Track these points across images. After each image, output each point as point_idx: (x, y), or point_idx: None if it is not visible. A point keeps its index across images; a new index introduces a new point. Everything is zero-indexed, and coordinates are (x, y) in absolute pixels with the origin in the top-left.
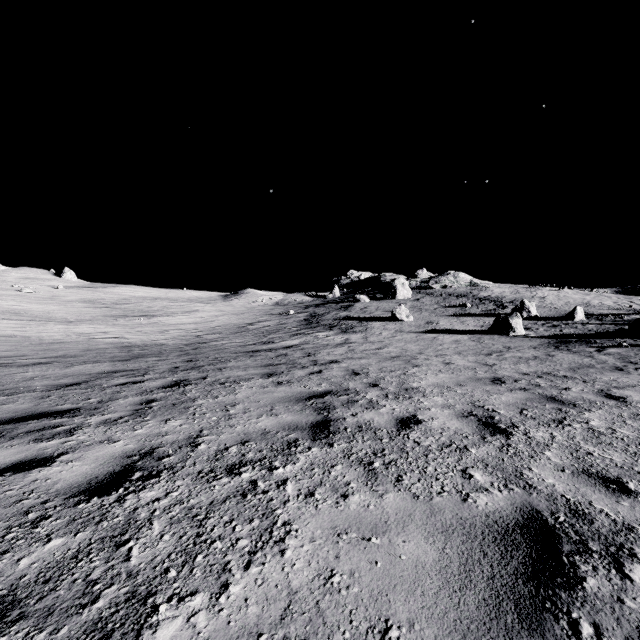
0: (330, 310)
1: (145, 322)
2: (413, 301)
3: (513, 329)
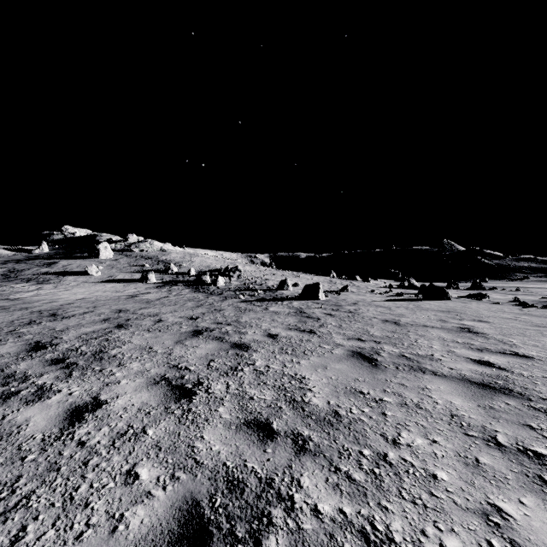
0: (32, 266)
1: None
2: (112, 261)
3: (149, 280)
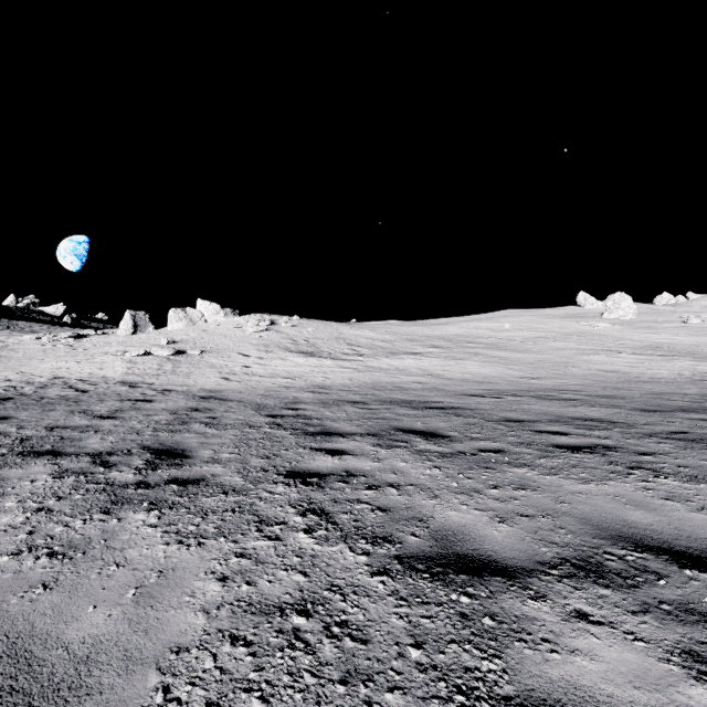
0: None
1: None
2: None
3: None
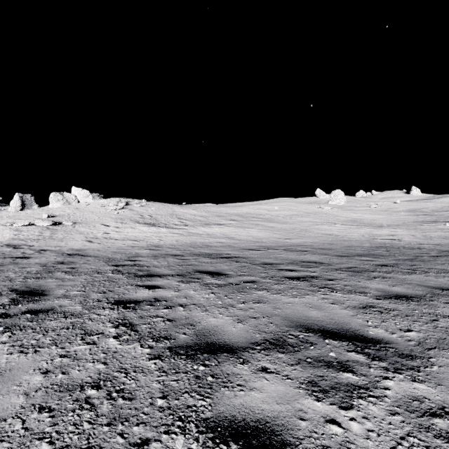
0: None
1: (447, 227)
2: None
3: None
